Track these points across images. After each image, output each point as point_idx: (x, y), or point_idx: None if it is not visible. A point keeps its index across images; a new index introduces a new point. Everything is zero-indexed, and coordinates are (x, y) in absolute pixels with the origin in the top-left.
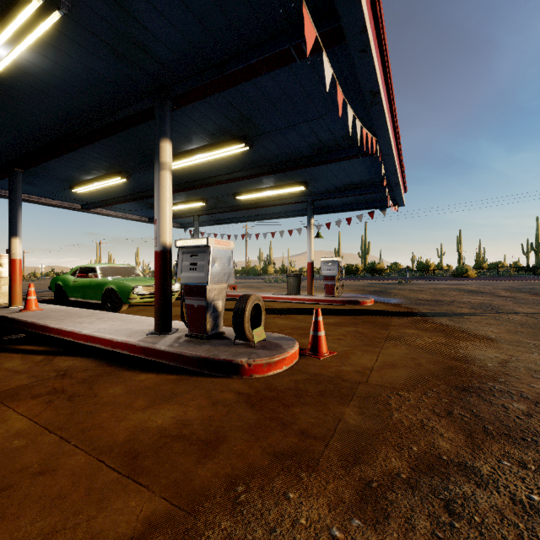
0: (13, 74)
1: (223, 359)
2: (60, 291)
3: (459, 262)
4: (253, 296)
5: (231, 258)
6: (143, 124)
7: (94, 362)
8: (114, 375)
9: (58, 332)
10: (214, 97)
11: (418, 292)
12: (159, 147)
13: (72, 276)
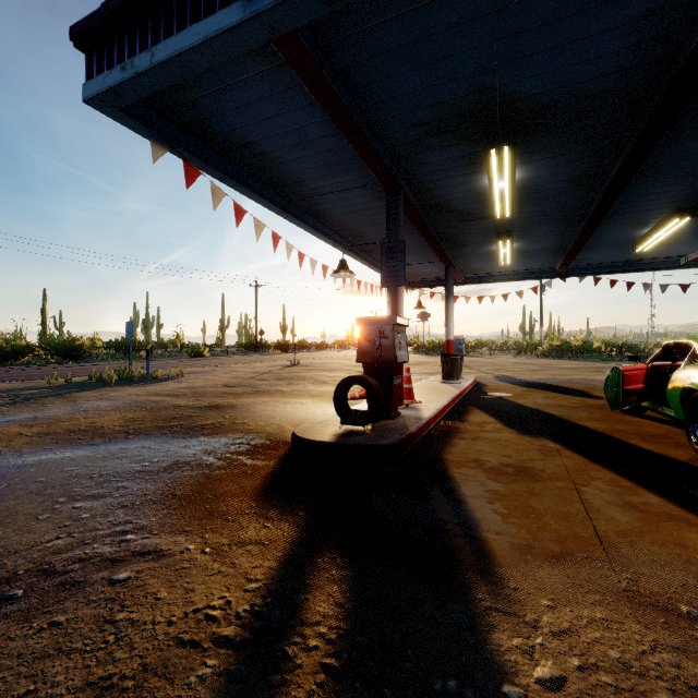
0: None
1: None
2: None
3: (45, 338)
4: None
5: None
6: None
7: None
8: None
9: None
10: None
11: None
12: None
13: None
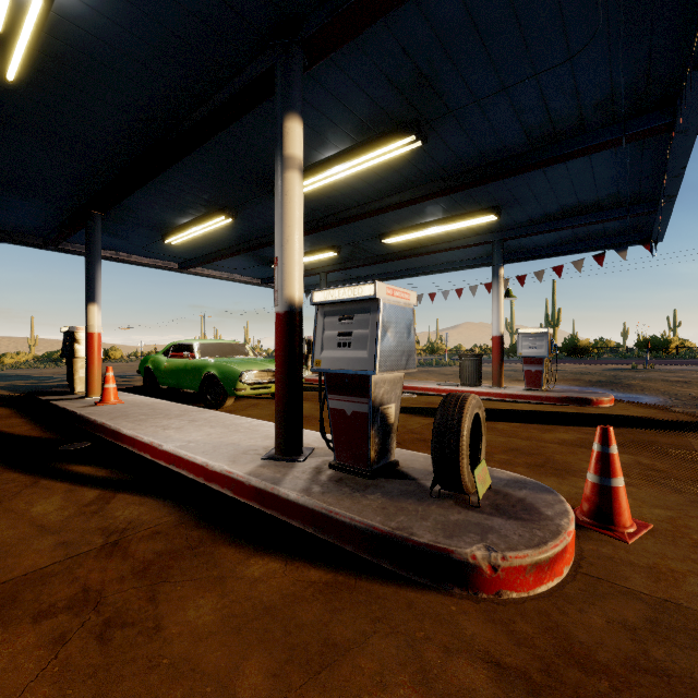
0: (61, 34)
1: (427, 546)
2: (150, 376)
3: None
4: (472, 399)
5: (412, 323)
6: (254, 115)
7: (172, 513)
8: (202, 557)
9: (132, 443)
10: (375, 37)
11: (682, 384)
12: (283, 129)
13: (164, 356)
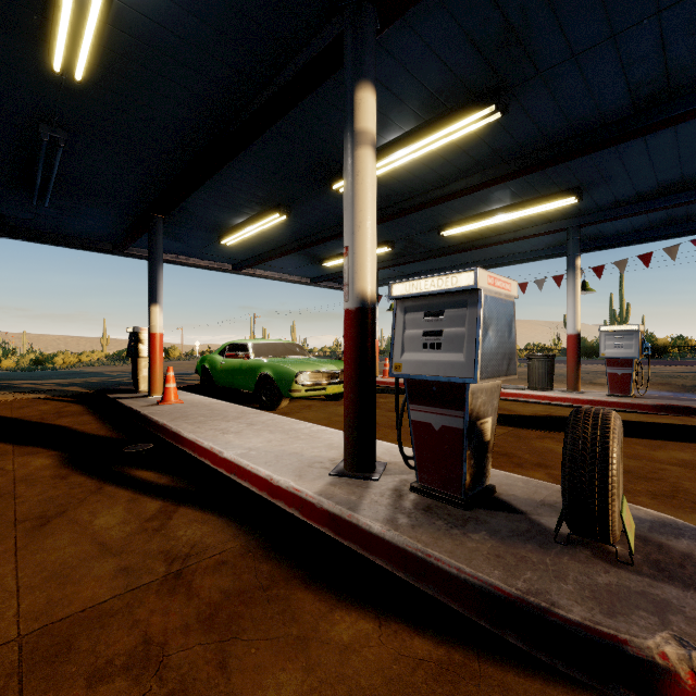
0: (125, 24)
1: (582, 627)
2: (207, 375)
3: None
4: (615, 418)
5: (512, 320)
6: (315, 98)
7: (237, 536)
8: (276, 604)
9: (192, 447)
10: None
11: None
12: (354, 100)
13: (219, 356)
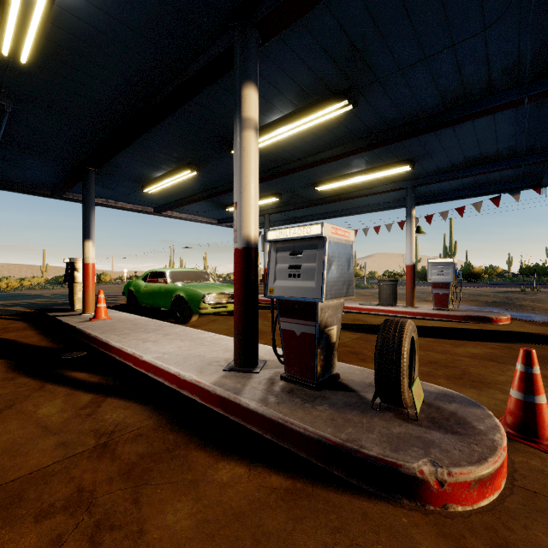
0: (63, 23)
1: (376, 459)
2: (132, 297)
3: None
4: (409, 325)
5: (351, 257)
6: (216, 87)
7: (151, 417)
8: (177, 460)
9: (118, 353)
10: (318, 16)
11: None
12: (241, 95)
13: (143, 281)
